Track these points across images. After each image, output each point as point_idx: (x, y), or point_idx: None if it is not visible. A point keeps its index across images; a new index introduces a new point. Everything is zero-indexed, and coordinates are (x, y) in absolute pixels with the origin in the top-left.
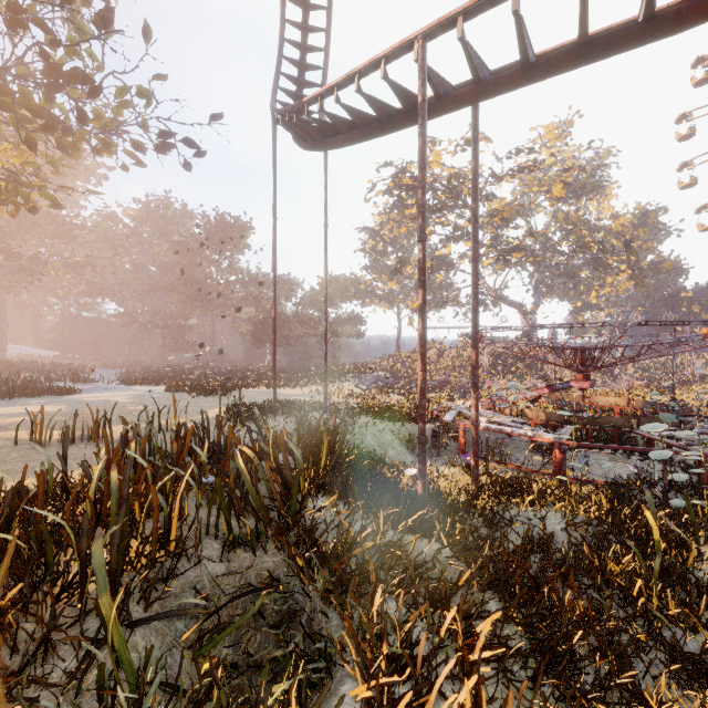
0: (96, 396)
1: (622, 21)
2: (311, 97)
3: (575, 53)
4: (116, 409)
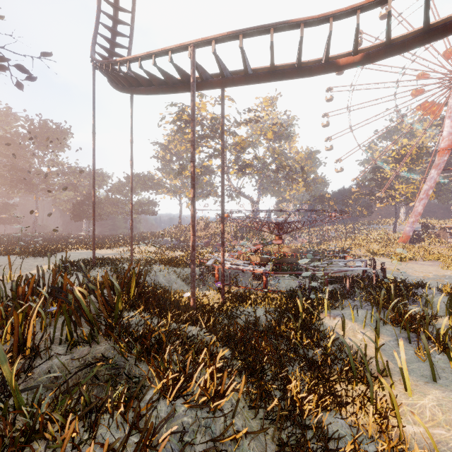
0: None
1: (290, 63)
2: (122, 60)
3: (269, 75)
4: None
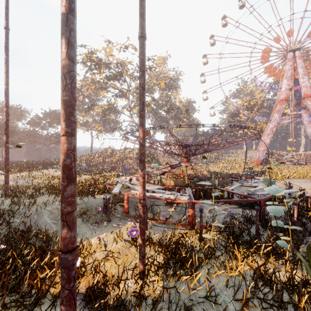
0: None
1: None
2: None
3: None
4: None
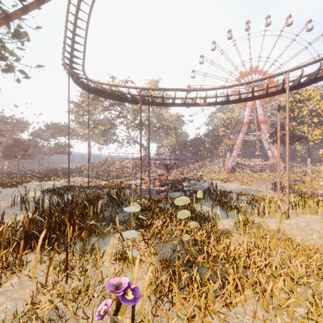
0: None
1: (180, 97)
2: (97, 82)
3: (172, 104)
4: None
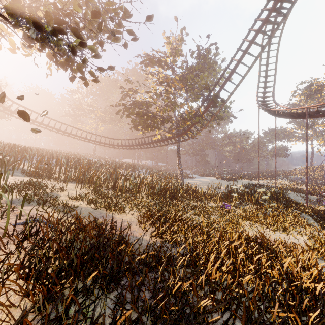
0: (200, 179)
1: None
2: (273, 110)
3: None
4: (212, 183)
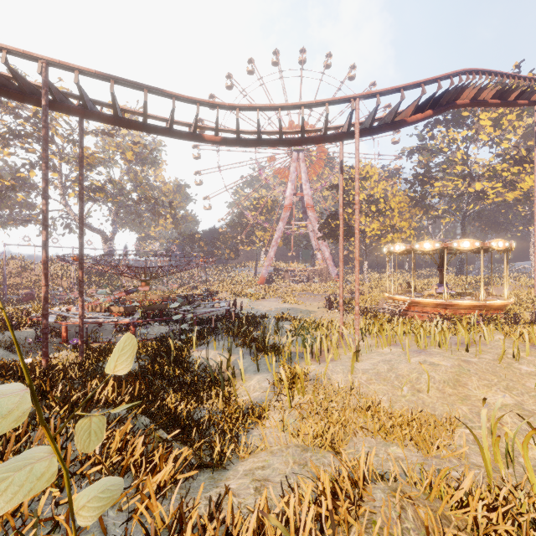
0: None
1: (162, 117)
2: None
3: (142, 126)
4: None
